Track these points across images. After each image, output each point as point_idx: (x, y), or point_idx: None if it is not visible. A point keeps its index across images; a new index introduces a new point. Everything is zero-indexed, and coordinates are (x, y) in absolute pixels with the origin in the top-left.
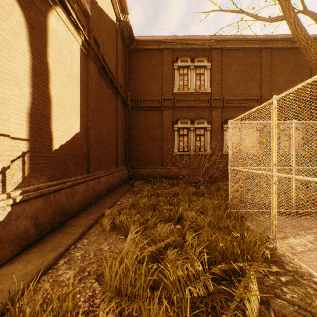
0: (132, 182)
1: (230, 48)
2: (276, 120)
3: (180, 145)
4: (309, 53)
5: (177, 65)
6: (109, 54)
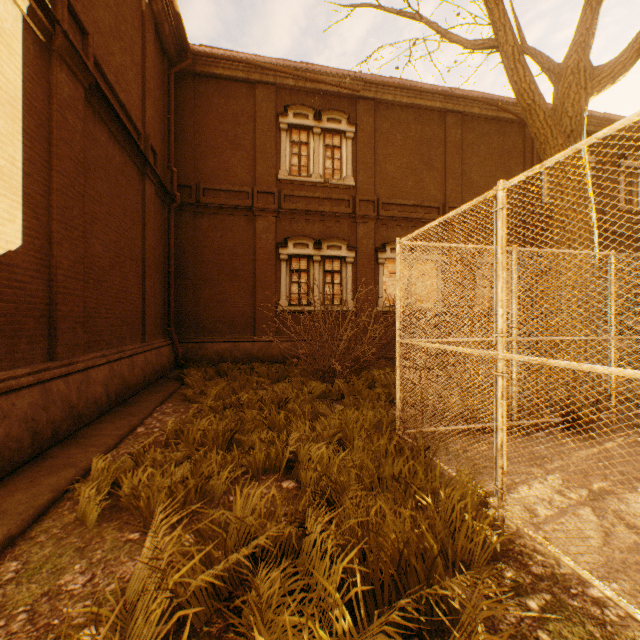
0: (184, 374)
1: (391, 103)
2: (504, 236)
3: (292, 292)
4: (537, 121)
5: (287, 121)
6: (120, 65)
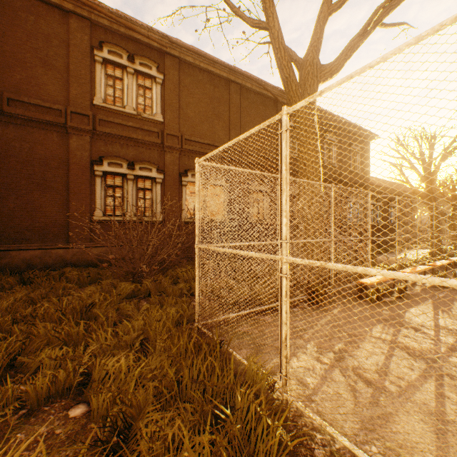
0: None
1: (192, 64)
2: (288, 154)
3: (107, 204)
4: (291, 91)
5: (102, 55)
6: None
